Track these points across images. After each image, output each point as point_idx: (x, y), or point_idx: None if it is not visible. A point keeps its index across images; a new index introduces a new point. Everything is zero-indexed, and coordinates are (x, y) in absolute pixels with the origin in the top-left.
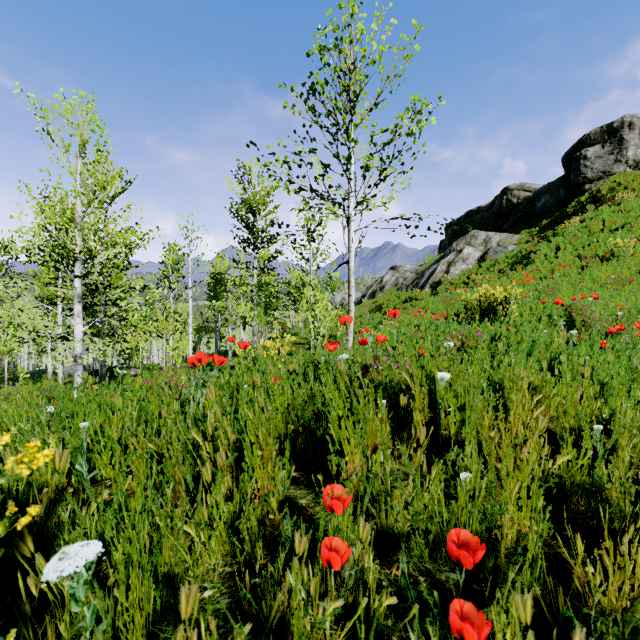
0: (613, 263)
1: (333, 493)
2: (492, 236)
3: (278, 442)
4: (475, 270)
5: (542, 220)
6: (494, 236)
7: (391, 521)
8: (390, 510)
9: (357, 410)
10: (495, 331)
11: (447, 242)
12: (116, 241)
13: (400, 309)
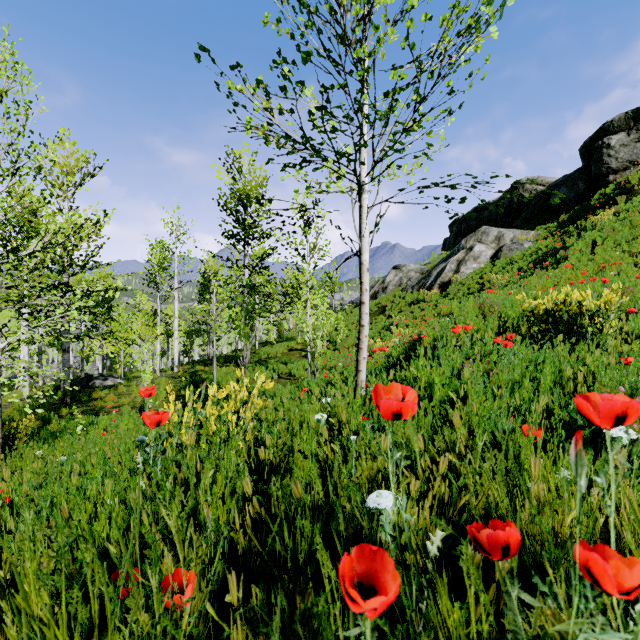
0: None
1: None
2: (505, 232)
3: None
4: (489, 269)
5: (559, 215)
6: (507, 232)
7: None
8: None
9: None
10: None
11: (452, 240)
12: (39, 227)
13: (406, 312)
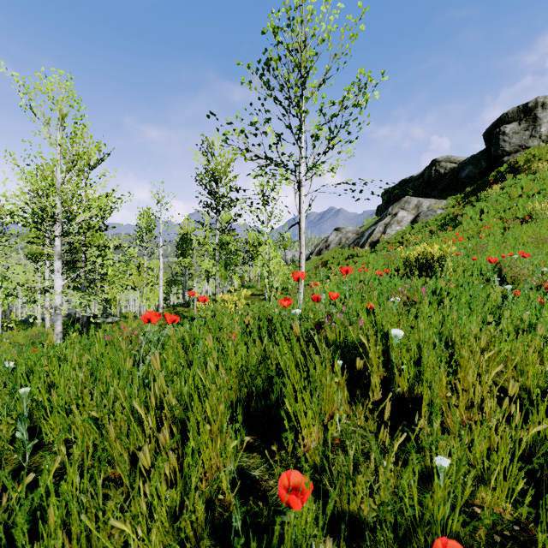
0: (532, 224)
1: (289, 480)
2: (423, 201)
3: (229, 411)
4: (408, 231)
5: (466, 188)
6: (425, 201)
7: (354, 508)
8: (353, 495)
9: (314, 375)
10: (436, 286)
11: (383, 207)
12: (91, 204)
13: (343, 265)
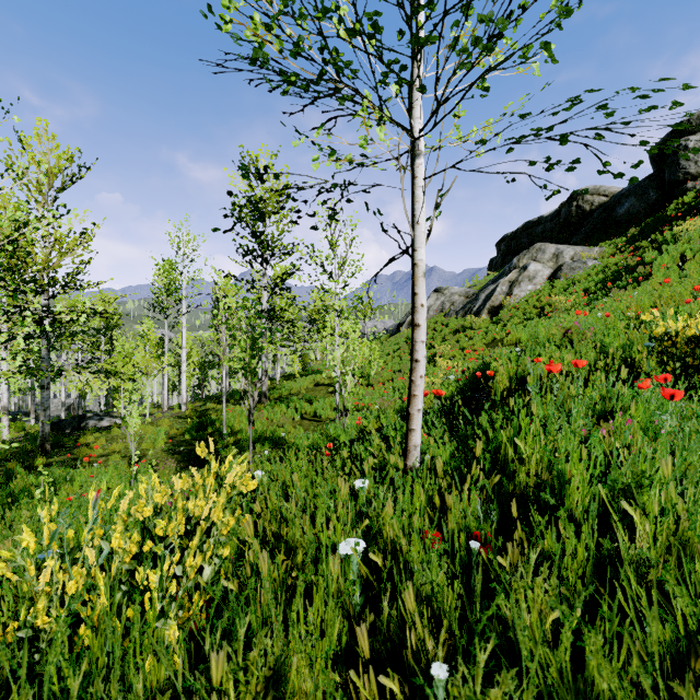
0: None
1: None
2: (564, 249)
3: None
4: (547, 291)
5: (627, 229)
6: (567, 249)
7: None
8: None
9: None
10: None
11: (499, 260)
12: None
13: (451, 341)
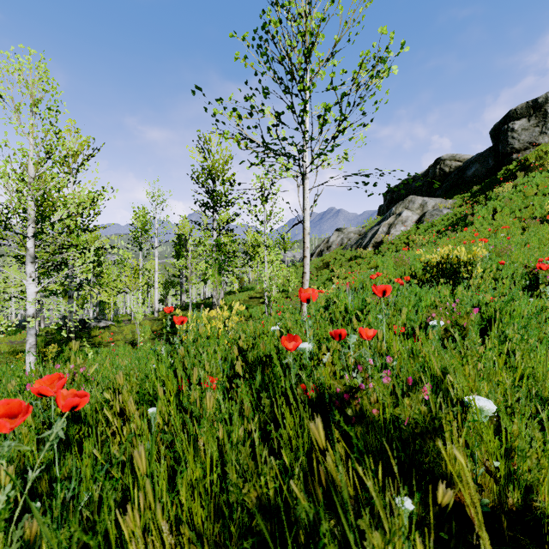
0: None
1: None
2: (428, 201)
3: None
4: (414, 231)
5: (473, 186)
6: (430, 201)
7: None
8: None
9: None
10: (477, 300)
11: (385, 207)
12: (67, 201)
13: (346, 267)
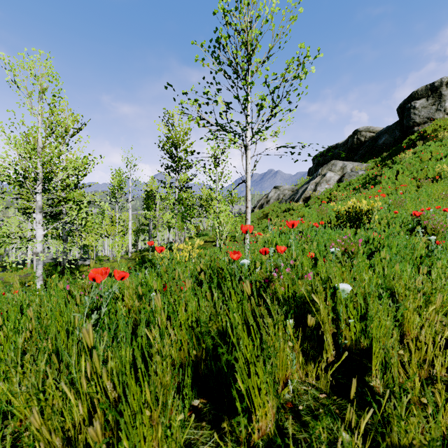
0: (441, 183)
1: None
2: (347, 164)
3: (174, 386)
4: (335, 188)
5: (383, 153)
6: (348, 164)
7: None
8: None
9: (267, 342)
10: (368, 237)
11: (314, 169)
12: (67, 165)
13: (281, 217)
